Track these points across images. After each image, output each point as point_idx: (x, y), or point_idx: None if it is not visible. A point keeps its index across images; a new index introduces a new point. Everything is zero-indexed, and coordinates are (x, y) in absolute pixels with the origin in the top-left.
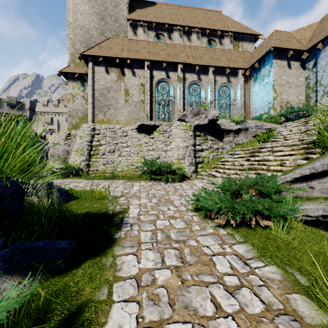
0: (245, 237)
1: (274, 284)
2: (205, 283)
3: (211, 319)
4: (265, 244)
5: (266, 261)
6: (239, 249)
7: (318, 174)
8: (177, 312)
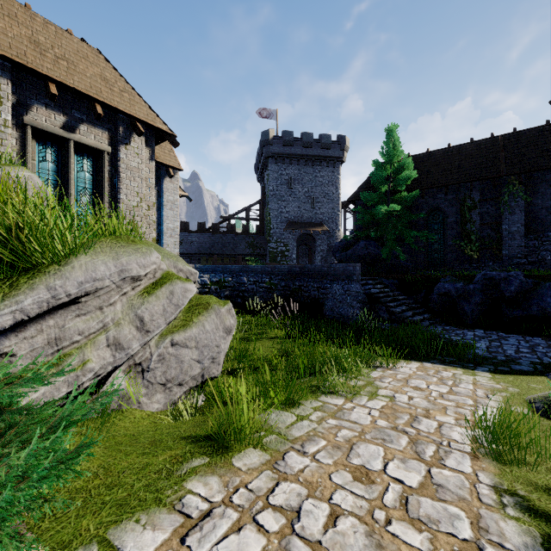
0: (63, 547)
1: (233, 479)
2: (316, 548)
3: (356, 515)
4: (102, 504)
5: (177, 493)
6: (150, 540)
7: (25, 322)
8: (399, 550)
